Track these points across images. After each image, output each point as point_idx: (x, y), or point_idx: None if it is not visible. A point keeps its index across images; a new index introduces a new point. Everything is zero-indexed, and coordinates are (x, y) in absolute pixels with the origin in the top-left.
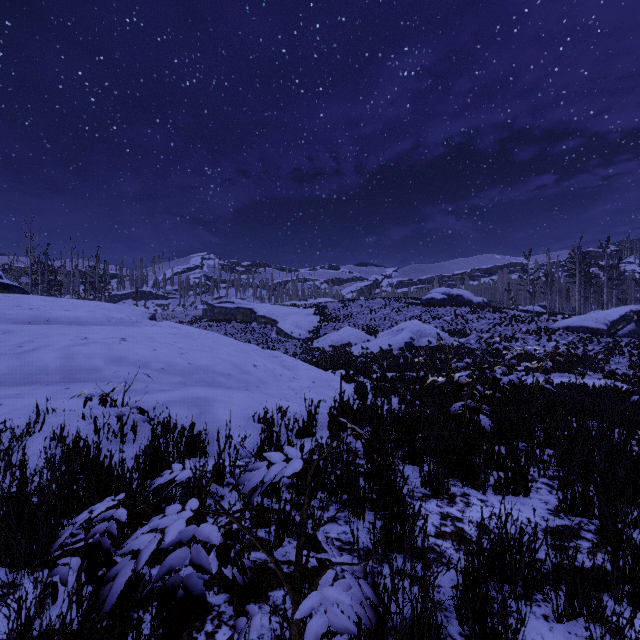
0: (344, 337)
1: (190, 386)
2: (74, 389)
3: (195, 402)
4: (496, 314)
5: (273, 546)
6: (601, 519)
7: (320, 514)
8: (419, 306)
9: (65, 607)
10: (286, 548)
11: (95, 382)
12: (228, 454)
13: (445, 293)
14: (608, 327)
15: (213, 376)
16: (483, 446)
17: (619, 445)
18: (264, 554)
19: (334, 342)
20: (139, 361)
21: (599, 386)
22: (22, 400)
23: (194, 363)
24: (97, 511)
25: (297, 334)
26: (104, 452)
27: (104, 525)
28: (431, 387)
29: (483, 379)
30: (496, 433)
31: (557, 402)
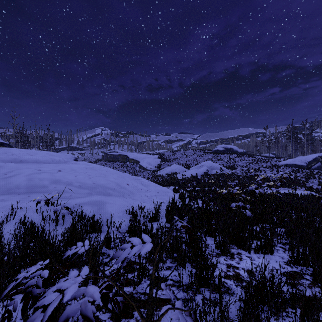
0: (173, 169)
1: (93, 195)
2: (32, 196)
3: (96, 203)
4: (250, 158)
5: (136, 284)
6: (314, 268)
7: (162, 265)
8: (211, 154)
9: (18, 321)
10: (143, 285)
11: (44, 193)
12: (112, 231)
13: (224, 147)
14: (307, 164)
15: (106, 189)
16: (247, 227)
17: (319, 226)
18: (131, 288)
19: (168, 172)
20: (67, 182)
21: (304, 194)
22: (4, 202)
23: (96, 183)
24: (30, 272)
25: (149, 168)
26: (47, 230)
27: (34, 280)
28: (218, 195)
29: (245, 191)
30: (253, 219)
31: (283, 203)
